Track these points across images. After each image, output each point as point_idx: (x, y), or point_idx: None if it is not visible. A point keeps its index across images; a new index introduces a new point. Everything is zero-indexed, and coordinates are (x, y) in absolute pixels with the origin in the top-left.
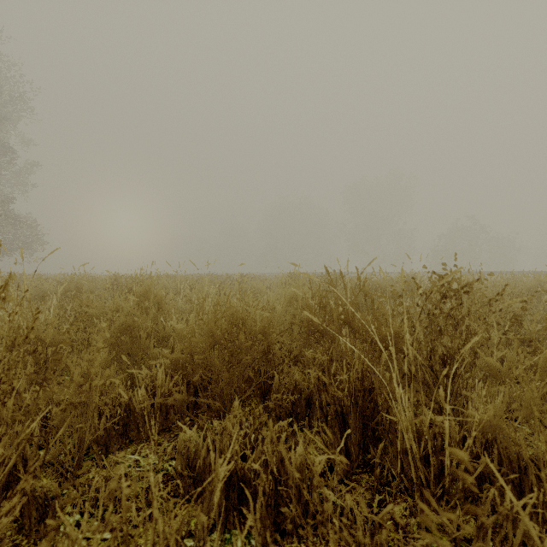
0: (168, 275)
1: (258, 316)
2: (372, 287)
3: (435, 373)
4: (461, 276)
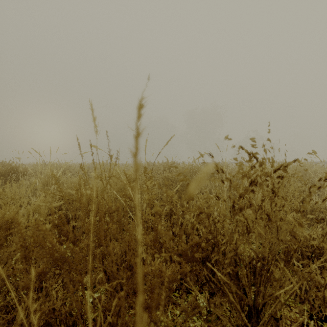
0: (53, 163)
1: (32, 208)
2: (193, 171)
3: (241, 282)
4: (274, 155)
